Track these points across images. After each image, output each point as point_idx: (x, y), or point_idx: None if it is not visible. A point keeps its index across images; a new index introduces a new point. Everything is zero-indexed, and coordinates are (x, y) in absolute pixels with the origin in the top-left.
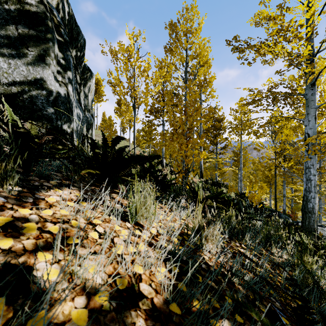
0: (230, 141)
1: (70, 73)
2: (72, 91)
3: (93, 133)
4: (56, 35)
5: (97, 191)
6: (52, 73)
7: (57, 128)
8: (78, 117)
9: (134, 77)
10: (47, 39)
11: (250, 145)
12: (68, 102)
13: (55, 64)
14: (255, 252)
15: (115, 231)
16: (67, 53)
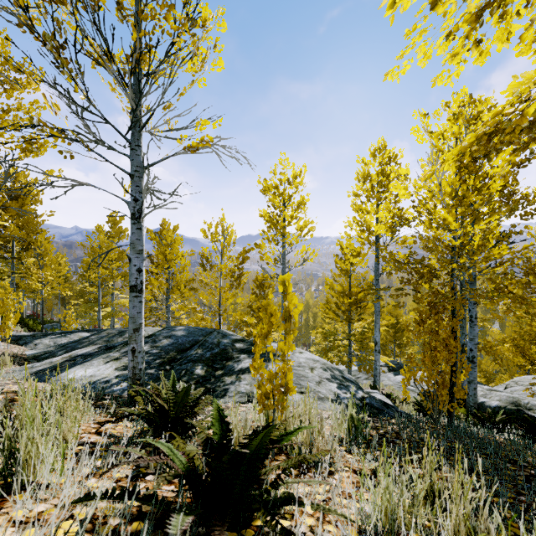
0: None
1: None
2: None
3: None
4: None
5: None
6: None
7: None
8: None
9: None
10: None
11: None
12: None
13: None
14: None
15: None
16: None
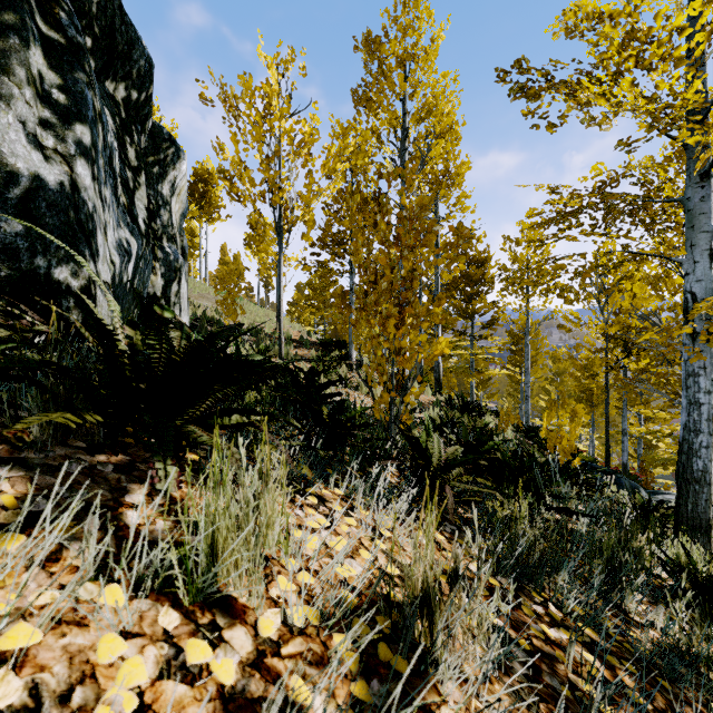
0: (503, 309)
1: (82, 130)
2: (93, 180)
3: (184, 290)
4: (40, 25)
5: (108, 470)
6: (18, 122)
7: (35, 277)
8: (121, 250)
9: (280, 159)
10: (1, 28)
11: (547, 318)
12: (74, 207)
13: (33, 100)
14: (588, 631)
15: (94, 669)
16: (75, 76)
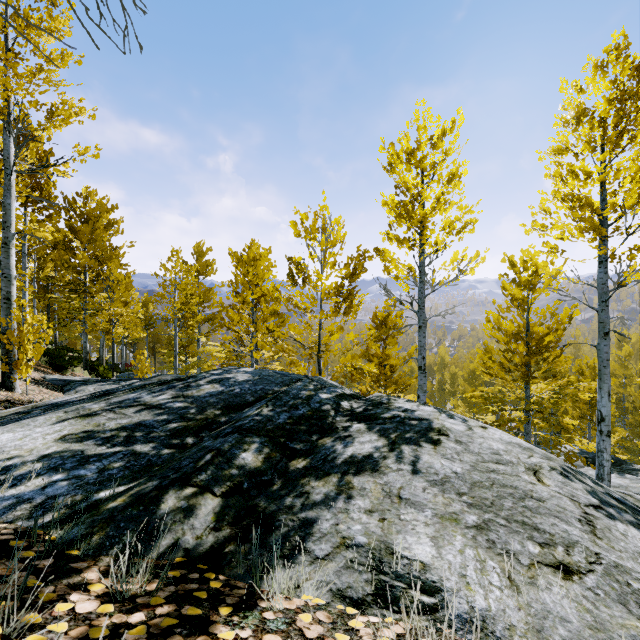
0: (98, 309)
1: None
2: None
3: None
4: None
5: None
6: None
7: None
8: None
9: None
10: None
11: None
12: None
13: None
14: None
15: None
16: None
